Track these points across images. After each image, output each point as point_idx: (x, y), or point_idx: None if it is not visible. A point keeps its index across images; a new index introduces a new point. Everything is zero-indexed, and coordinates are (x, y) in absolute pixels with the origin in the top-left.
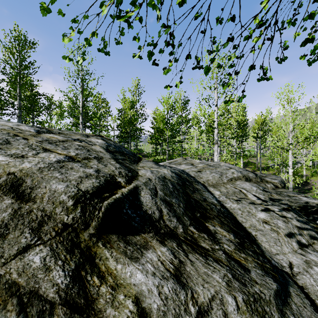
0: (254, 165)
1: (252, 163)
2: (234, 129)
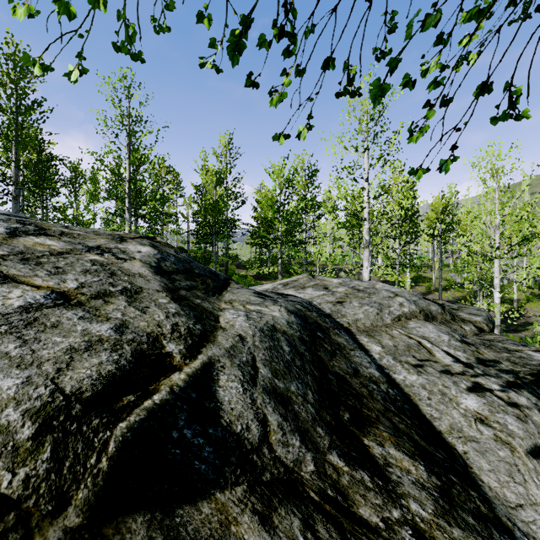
0: (428, 282)
1: (426, 278)
2: (396, 222)
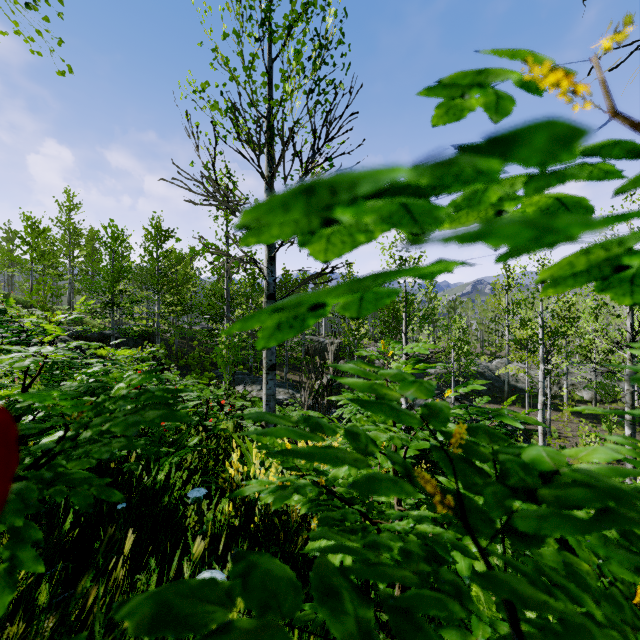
0: None
1: None
2: None
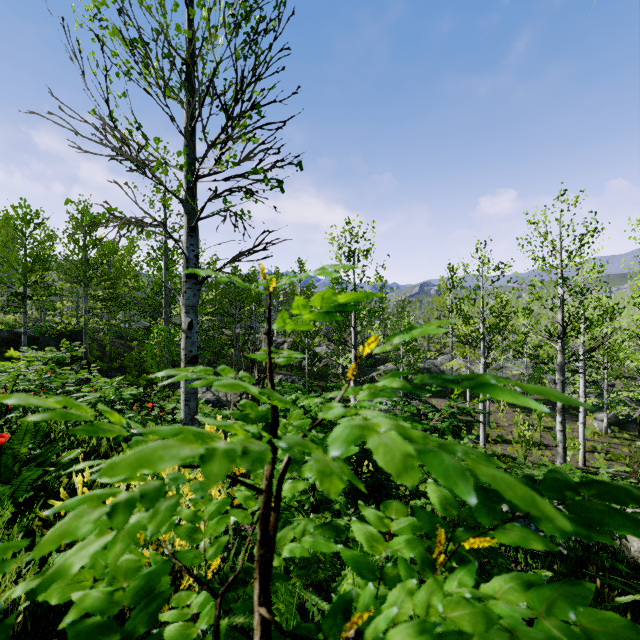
0: None
1: None
2: None
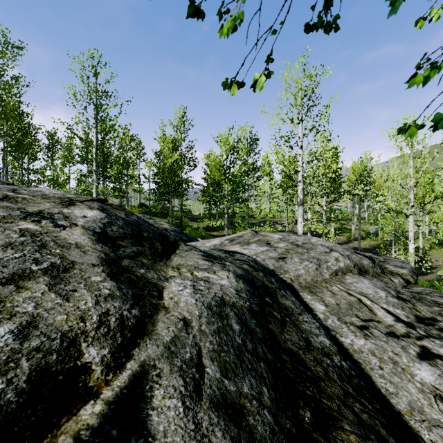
0: (348, 233)
1: (346, 229)
2: (324, 183)
